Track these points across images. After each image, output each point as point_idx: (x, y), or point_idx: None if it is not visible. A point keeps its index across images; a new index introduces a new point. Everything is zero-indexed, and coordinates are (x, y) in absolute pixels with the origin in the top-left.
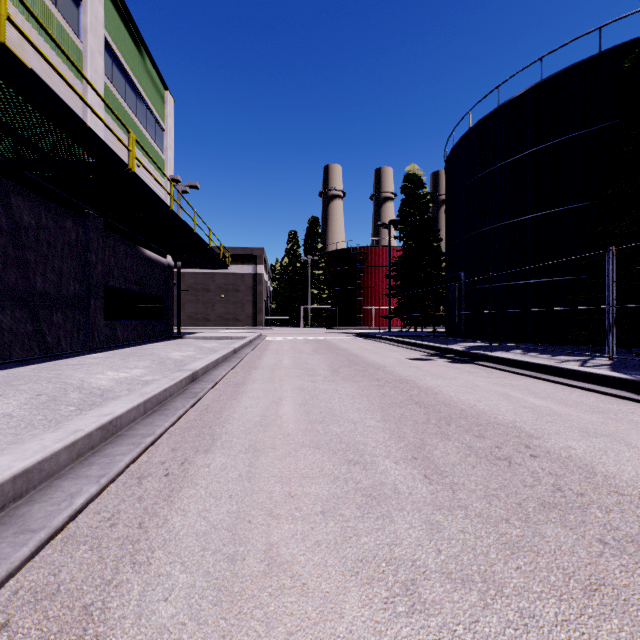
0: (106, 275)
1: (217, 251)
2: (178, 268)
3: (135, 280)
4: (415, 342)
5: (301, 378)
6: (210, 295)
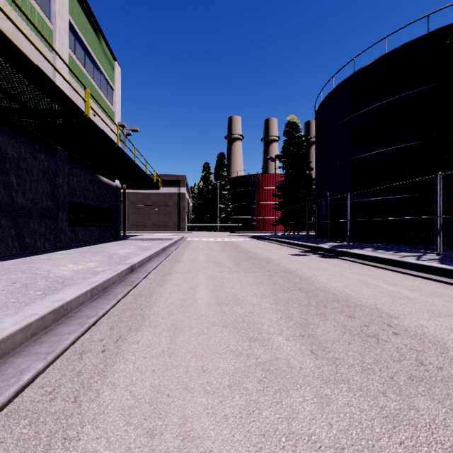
0: (70, 194)
1: (152, 177)
2: (124, 189)
3: (92, 197)
4: (294, 242)
5: (212, 269)
6: (147, 208)
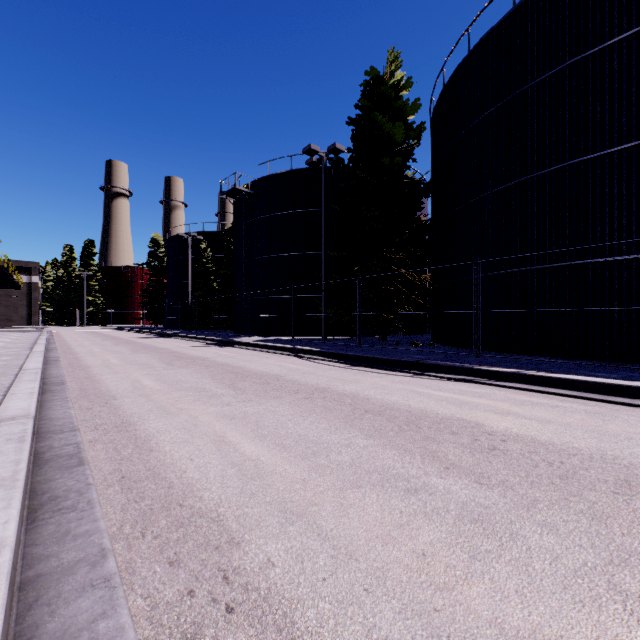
0: None
1: None
2: None
3: None
4: (133, 329)
5: (79, 335)
6: None
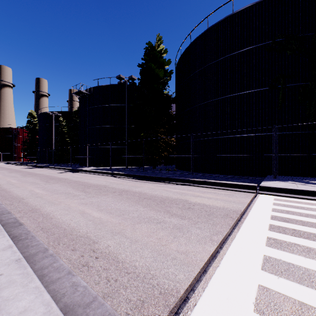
0: None
1: None
2: None
3: None
4: (18, 163)
5: None
6: None
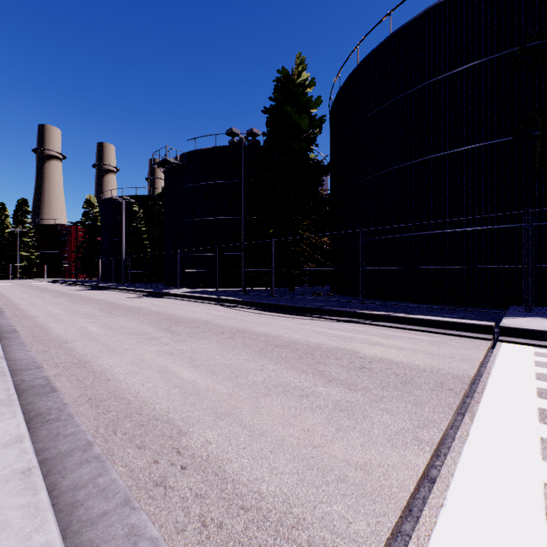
0: None
1: None
2: None
3: None
4: (68, 282)
5: (15, 288)
6: None
